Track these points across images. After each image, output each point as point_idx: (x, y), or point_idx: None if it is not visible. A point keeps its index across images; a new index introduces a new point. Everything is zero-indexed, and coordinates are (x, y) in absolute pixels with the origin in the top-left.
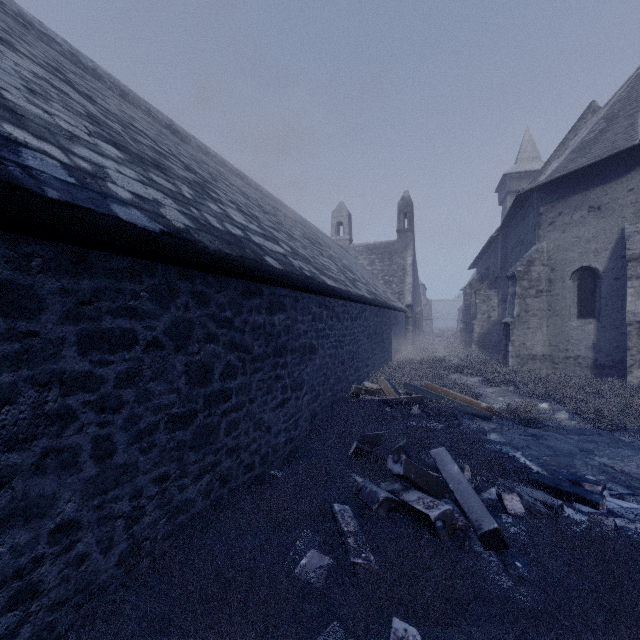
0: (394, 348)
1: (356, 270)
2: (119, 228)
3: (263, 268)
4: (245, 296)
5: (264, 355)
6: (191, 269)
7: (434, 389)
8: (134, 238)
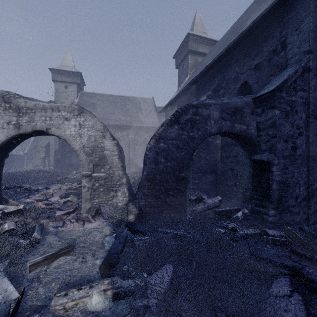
0: (8, 165)
1: None
2: None
3: None
4: None
5: None
6: None
7: None
8: None
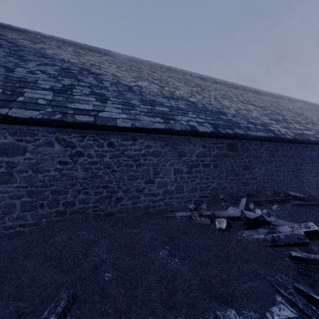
0: None
1: None
2: (288, 139)
3: (310, 141)
4: (304, 148)
5: (309, 162)
6: (294, 143)
7: None
8: (289, 140)
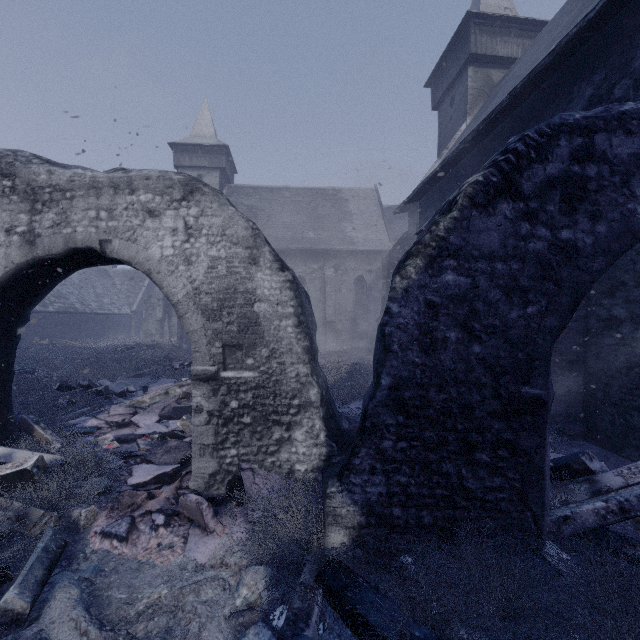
0: (103, 334)
1: (78, 294)
2: None
3: None
4: None
5: None
6: None
7: (68, 342)
8: None
